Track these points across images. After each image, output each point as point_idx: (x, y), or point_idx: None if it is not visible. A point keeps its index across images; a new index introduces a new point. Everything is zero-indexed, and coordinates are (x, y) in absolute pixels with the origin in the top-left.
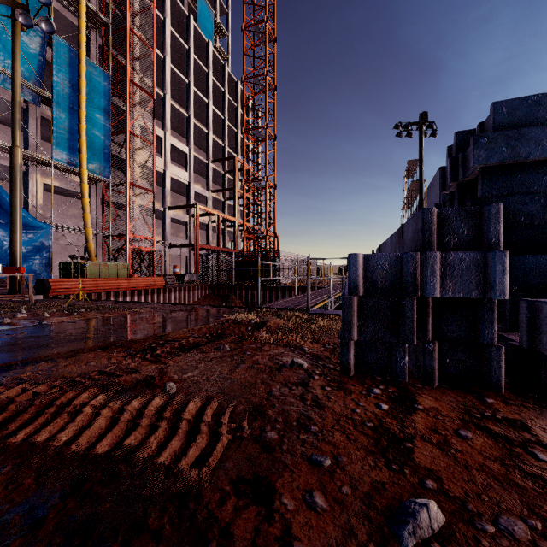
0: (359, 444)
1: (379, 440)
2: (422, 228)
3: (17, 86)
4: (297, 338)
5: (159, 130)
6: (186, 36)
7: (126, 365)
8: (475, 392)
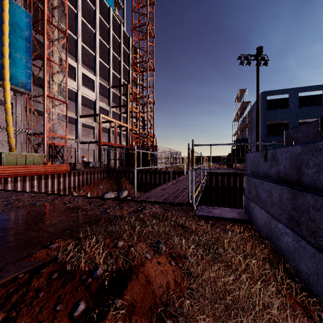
0: None
1: None
2: None
3: None
4: None
5: (73, 62)
6: (94, 1)
7: None
8: None
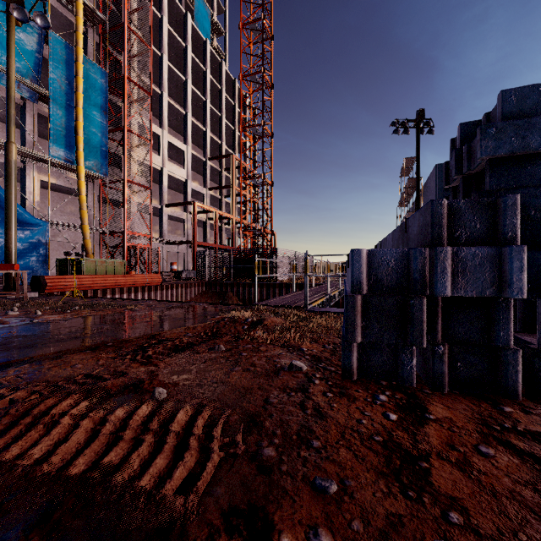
0: (368, 463)
1: (390, 458)
2: (431, 221)
3: (12, 82)
4: (295, 337)
5: (156, 127)
6: (184, 34)
7: (114, 367)
8: (490, 399)
